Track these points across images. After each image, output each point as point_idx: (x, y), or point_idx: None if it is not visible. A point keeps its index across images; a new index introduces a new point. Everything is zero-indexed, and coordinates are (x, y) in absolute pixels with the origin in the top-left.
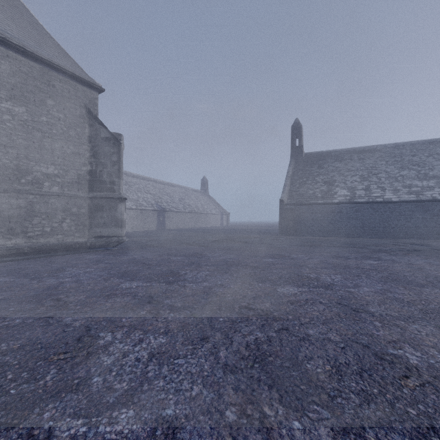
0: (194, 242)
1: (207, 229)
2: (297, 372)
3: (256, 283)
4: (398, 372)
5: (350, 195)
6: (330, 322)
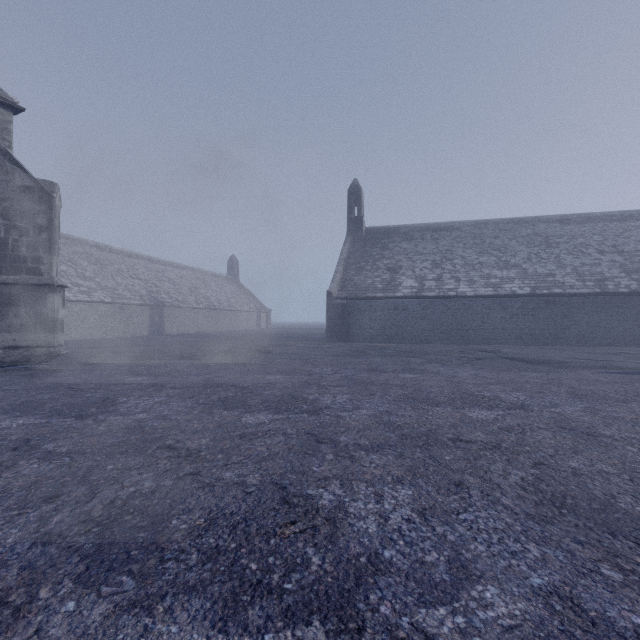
0: (189, 353)
1: (232, 333)
2: (147, 533)
3: (220, 411)
4: (289, 517)
5: (417, 287)
6: (269, 459)
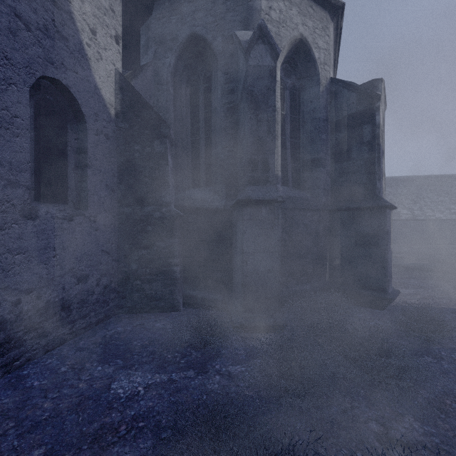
0: None
1: None
2: None
3: None
4: None
5: (411, 214)
6: None
